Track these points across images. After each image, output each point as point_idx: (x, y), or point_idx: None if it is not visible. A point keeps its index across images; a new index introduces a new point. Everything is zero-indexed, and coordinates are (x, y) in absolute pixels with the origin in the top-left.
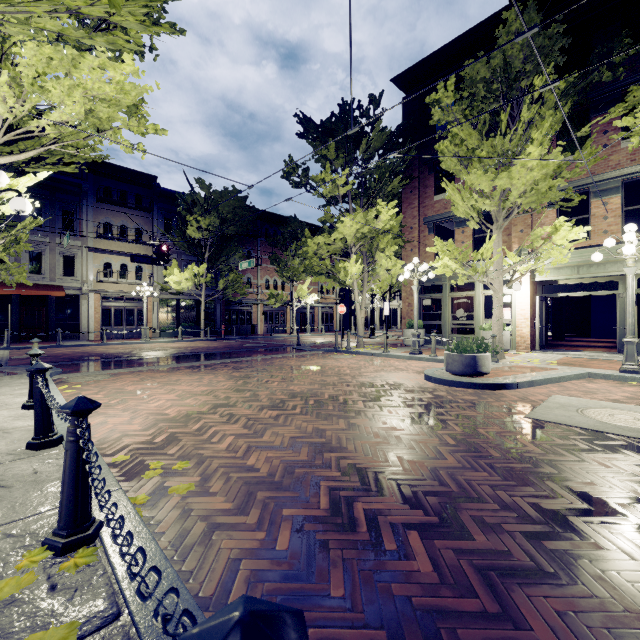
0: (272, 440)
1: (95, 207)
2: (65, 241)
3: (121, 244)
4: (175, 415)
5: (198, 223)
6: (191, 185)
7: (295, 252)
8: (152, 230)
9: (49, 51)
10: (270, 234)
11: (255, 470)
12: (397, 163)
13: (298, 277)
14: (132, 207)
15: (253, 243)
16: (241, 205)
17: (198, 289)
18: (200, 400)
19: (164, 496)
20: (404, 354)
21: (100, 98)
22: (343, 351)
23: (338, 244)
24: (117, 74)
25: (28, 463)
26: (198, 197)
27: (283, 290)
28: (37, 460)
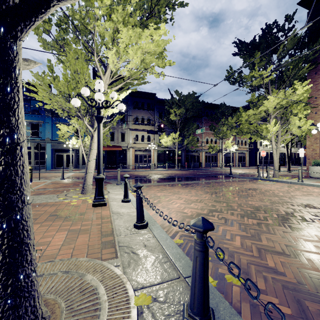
0: (271, 245)
1: (132, 111)
2: (124, 126)
3: (141, 126)
4: (191, 214)
5: (175, 112)
6: (171, 94)
7: (224, 122)
8: (154, 118)
9: (131, 32)
10: (208, 114)
11: (281, 273)
12: (310, 54)
13: (225, 136)
14: (146, 109)
15: (200, 120)
16: (196, 100)
17: (174, 145)
18: (198, 205)
19: (225, 282)
20: (318, 184)
21: (147, 52)
22: (264, 179)
23: (262, 114)
24: (156, 36)
25: (138, 237)
26: (175, 100)
27: (215, 144)
28: (141, 236)
